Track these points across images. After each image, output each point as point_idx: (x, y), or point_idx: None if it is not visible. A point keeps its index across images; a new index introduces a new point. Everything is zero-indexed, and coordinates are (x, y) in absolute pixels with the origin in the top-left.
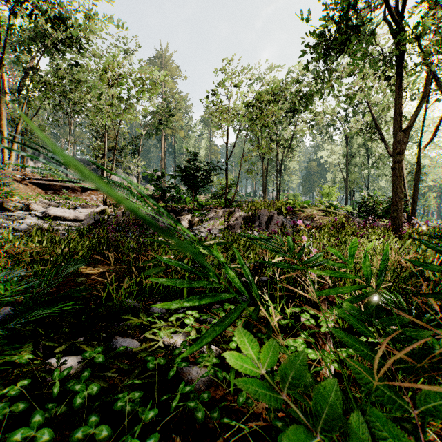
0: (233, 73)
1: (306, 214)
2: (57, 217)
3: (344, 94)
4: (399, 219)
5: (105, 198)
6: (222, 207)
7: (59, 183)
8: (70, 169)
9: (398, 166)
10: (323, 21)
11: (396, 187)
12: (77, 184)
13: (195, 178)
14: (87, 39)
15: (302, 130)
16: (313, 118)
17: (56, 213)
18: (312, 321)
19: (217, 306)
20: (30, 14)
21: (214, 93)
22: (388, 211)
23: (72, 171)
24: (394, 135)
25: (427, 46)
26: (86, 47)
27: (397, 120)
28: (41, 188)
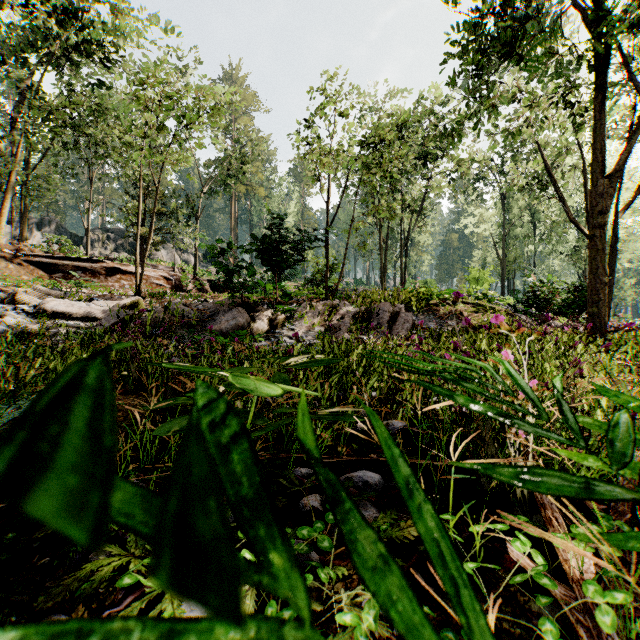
0: (338, 95)
1: (449, 309)
2: (58, 313)
3: (504, 130)
4: (601, 318)
5: (138, 284)
6: (320, 299)
7: (71, 262)
8: (95, 244)
9: (598, 233)
10: (476, 12)
11: (595, 266)
12: (99, 263)
13: (279, 253)
14: (117, 47)
15: (438, 187)
16: (455, 168)
17: (56, 308)
18: (539, 559)
19: (312, 499)
20: (28, 5)
21: (308, 125)
22: (570, 305)
23: (98, 247)
24: (593, 184)
25: (629, 57)
26: (116, 60)
27: (597, 160)
28: (43, 269)
